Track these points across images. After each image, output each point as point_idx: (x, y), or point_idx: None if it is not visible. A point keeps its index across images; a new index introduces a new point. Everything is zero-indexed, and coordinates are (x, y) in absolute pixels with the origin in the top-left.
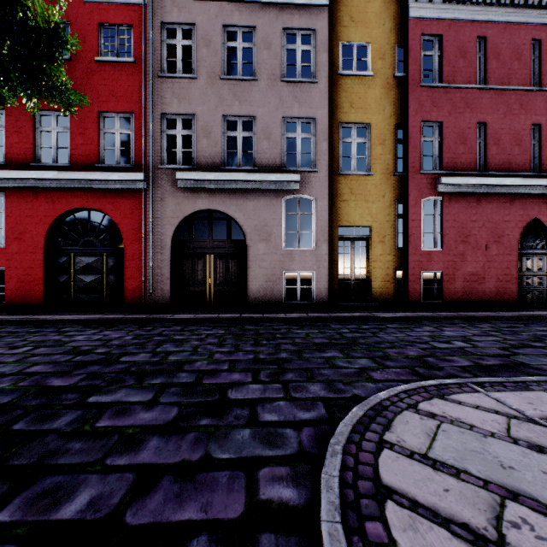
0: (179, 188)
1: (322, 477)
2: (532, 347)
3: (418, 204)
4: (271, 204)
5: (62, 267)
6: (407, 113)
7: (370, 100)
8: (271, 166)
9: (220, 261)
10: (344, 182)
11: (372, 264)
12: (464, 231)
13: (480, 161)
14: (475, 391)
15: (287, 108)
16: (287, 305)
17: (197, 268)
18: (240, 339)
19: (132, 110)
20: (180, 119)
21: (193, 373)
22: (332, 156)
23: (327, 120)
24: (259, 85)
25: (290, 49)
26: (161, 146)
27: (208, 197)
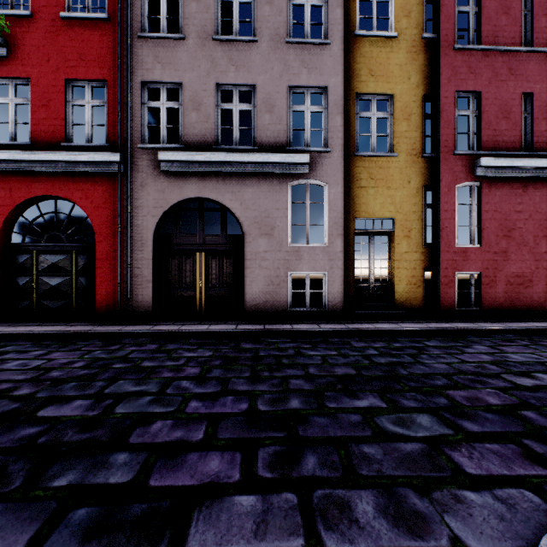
0: (163, 172)
1: None
2: None
3: (451, 191)
4: (274, 191)
5: (23, 267)
6: (438, 81)
7: (393, 66)
8: (274, 145)
9: (212, 259)
10: (362, 165)
11: (395, 264)
12: (507, 223)
13: (526, 140)
14: None
15: (293, 76)
16: (293, 313)
17: (185, 269)
18: (232, 368)
19: (106, 77)
20: (164, 88)
21: (139, 455)
22: (348, 134)
23: (342, 90)
24: (259, 48)
25: (296, 4)
26: (142, 121)
27: (198, 183)
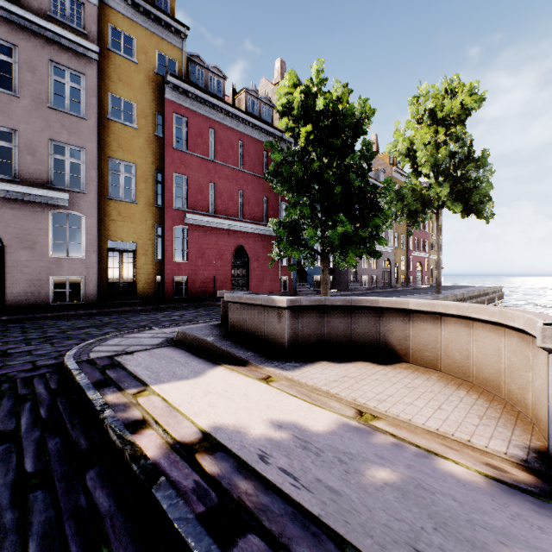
0: None
1: (68, 353)
2: (210, 315)
3: (172, 230)
4: (36, 215)
5: None
6: (164, 164)
7: (136, 146)
8: (36, 180)
9: None
10: (114, 205)
11: (137, 271)
12: (202, 250)
13: (212, 207)
14: (156, 329)
15: (55, 133)
16: (55, 306)
17: None
18: (6, 332)
19: None
20: None
21: None
22: (102, 183)
23: (97, 154)
24: (21, 103)
25: (58, 80)
26: None
27: None
